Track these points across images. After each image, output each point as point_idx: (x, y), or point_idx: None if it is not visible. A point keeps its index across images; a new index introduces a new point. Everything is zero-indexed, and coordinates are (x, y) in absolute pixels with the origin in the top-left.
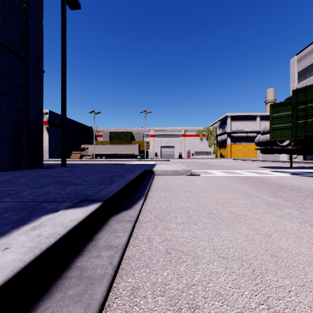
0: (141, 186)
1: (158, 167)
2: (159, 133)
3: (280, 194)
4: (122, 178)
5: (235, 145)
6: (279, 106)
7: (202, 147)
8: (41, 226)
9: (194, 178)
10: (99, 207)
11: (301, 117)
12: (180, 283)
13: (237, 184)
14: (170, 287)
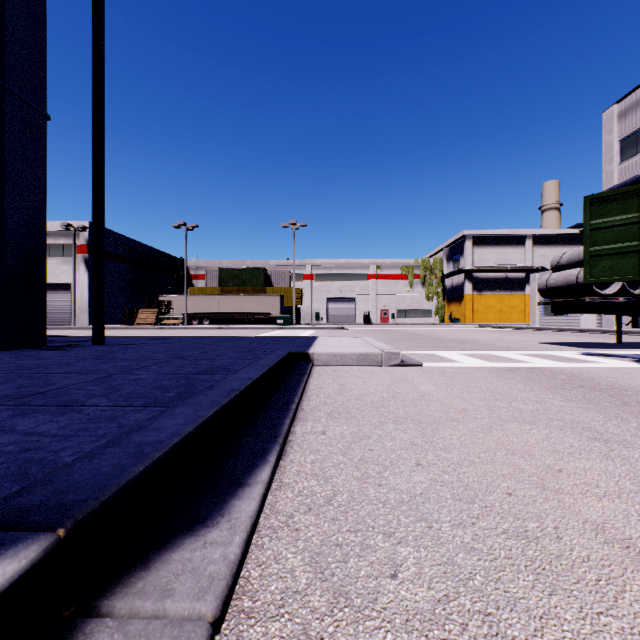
0: (275, 401)
1: (322, 345)
2: (324, 272)
3: None
4: (220, 380)
5: (481, 297)
6: (607, 201)
7: (413, 301)
8: None
9: (411, 373)
10: (17, 579)
11: None
12: None
13: (531, 392)
14: None
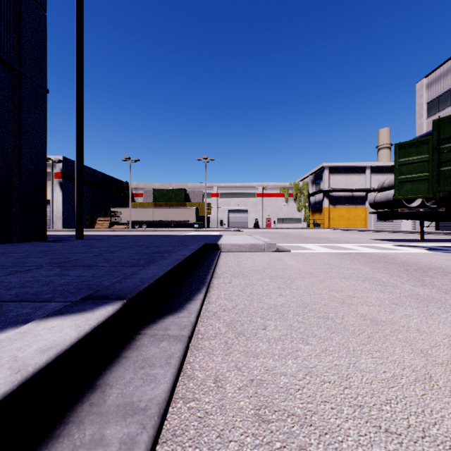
0: (200, 268)
1: (226, 239)
2: (226, 192)
3: (430, 281)
4: (169, 255)
5: (335, 209)
6: (409, 146)
7: (288, 212)
8: None
9: (282, 256)
10: (117, 311)
11: (447, 161)
12: None
13: (353, 264)
14: None
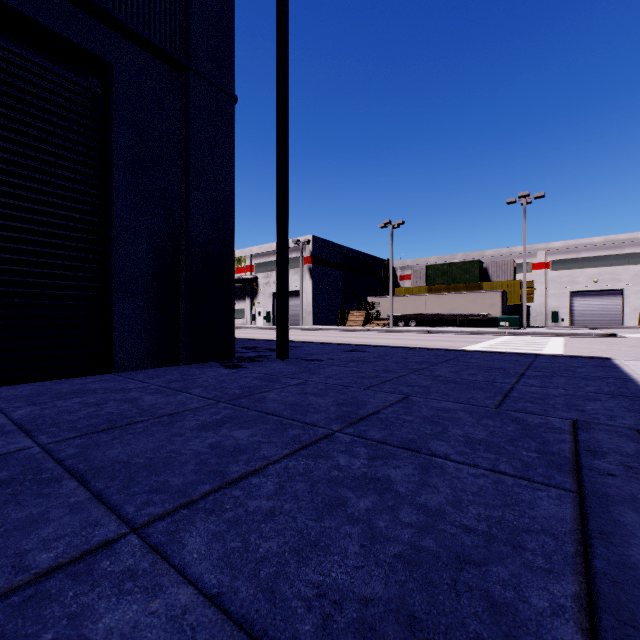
0: None
1: None
2: (565, 258)
3: None
4: None
5: None
6: None
7: None
8: None
9: None
10: None
11: None
12: None
13: None
14: None
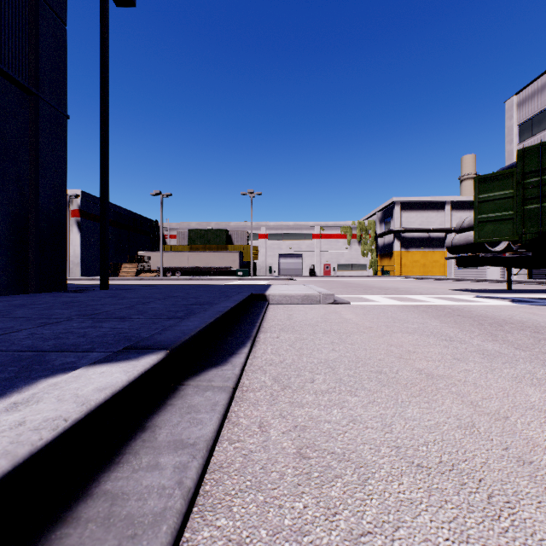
0: (245, 322)
1: (275, 290)
2: (276, 232)
3: (503, 336)
4: (209, 307)
5: (408, 253)
6: (490, 180)
7: (351, 256)
8: (31, 401)
9: (340, 308)
10: (161, 360)
11: (532, 198)
12: (333, 529)
13: (421, 318)
14: (312, 541)
